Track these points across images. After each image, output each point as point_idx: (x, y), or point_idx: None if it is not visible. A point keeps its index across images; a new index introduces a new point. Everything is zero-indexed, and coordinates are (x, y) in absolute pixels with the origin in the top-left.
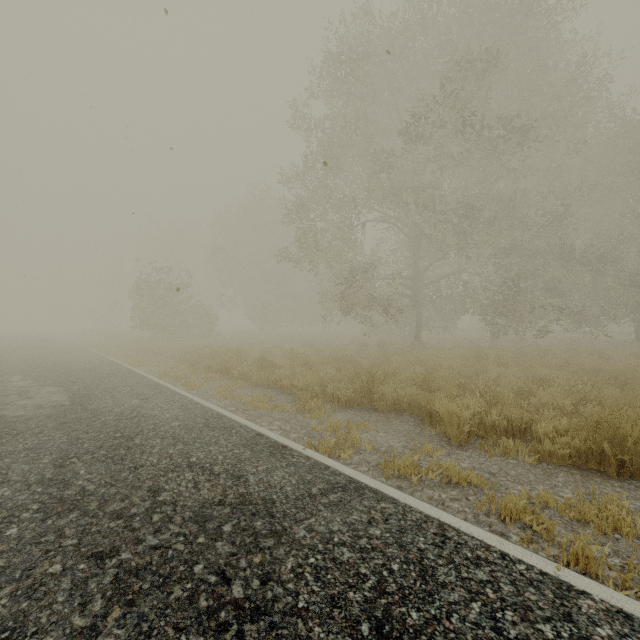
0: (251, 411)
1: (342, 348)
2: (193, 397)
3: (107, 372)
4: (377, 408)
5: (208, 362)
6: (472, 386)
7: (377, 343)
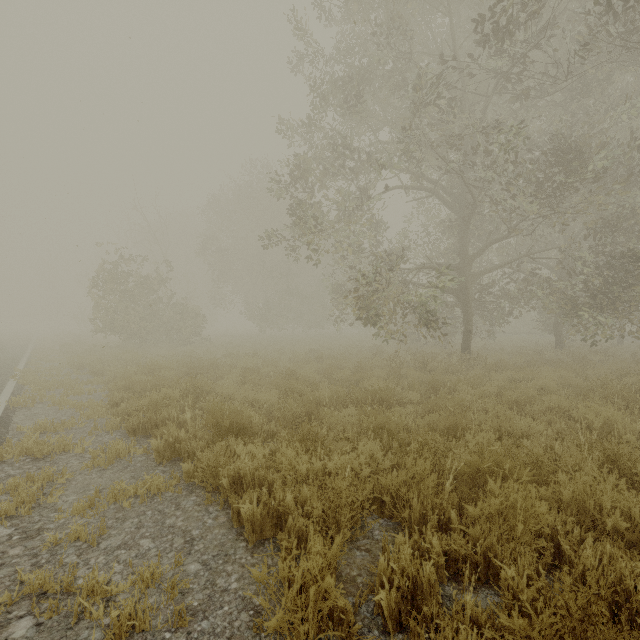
0: None
1: (366, 366)
2: None
3: None
4: None
5: (134, 403)
6: None
7: (412, 356)
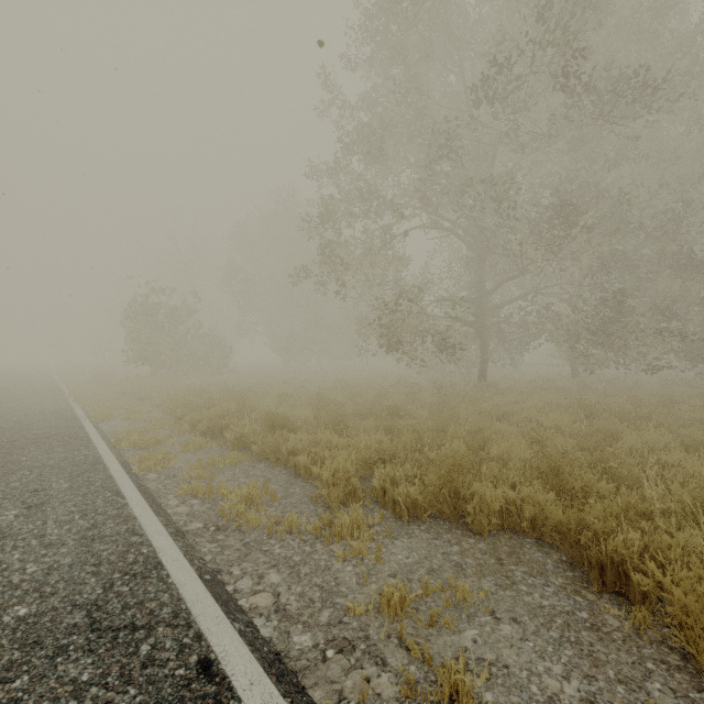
0: (230, 532)
1: (387, 391)
2: (132, 497)
3: (39, 434)
4: (467, 523)
5: (198, 415)
6: (631, 476)
7: (431, 383)
